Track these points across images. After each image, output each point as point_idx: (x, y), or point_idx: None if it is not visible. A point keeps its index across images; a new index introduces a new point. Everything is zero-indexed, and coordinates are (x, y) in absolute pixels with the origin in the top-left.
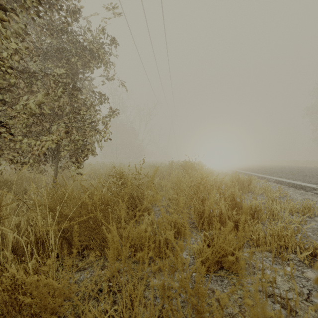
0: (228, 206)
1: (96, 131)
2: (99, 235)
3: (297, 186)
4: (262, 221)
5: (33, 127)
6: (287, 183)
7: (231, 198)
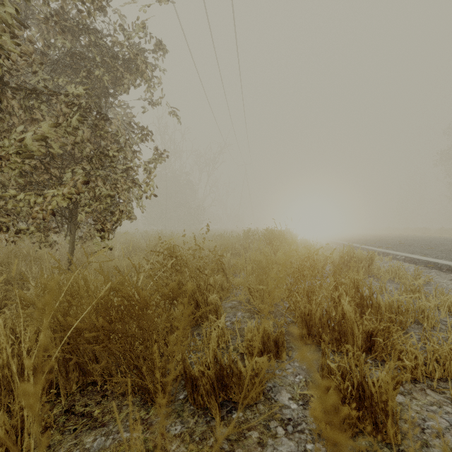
0: (355, 306)
1: (133, 183)
2: (129, 363)
3: (442, 266)
4: (406, 328)
5: (34, 176)
6: (426, 262)
7: (353, 289)
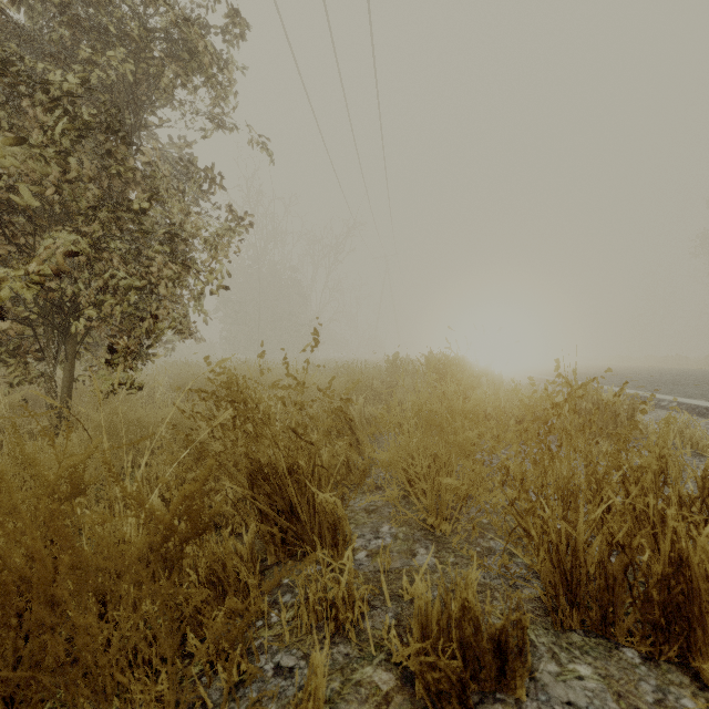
0: None
1: (185, 266)
2: None
3: None
4: None
5: None
6: None
7: (657, 479)
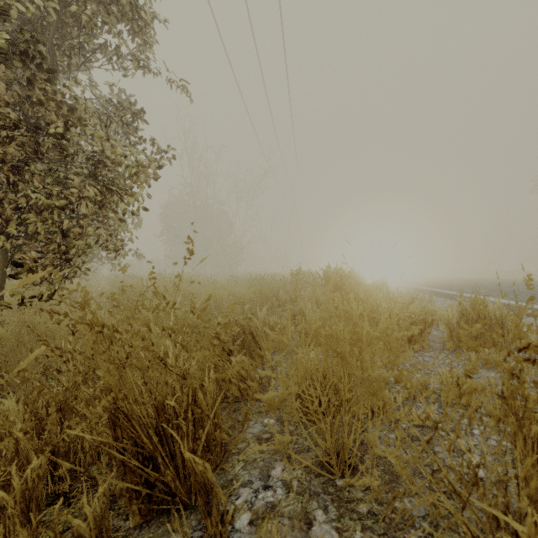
0: None
1: (108, 189)
2: None
3: None
4: None
5: None
6: None
7: None
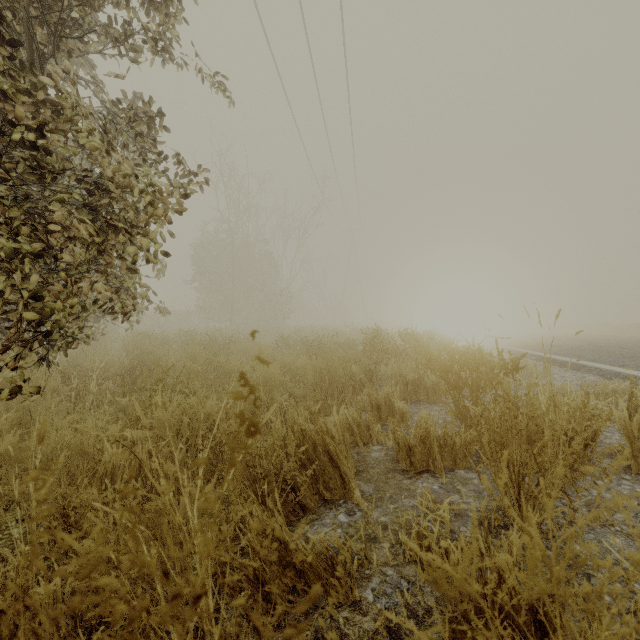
0: None
1: (110, 226)
2: None
3: None
4: None
5: None
6: None
7: None
